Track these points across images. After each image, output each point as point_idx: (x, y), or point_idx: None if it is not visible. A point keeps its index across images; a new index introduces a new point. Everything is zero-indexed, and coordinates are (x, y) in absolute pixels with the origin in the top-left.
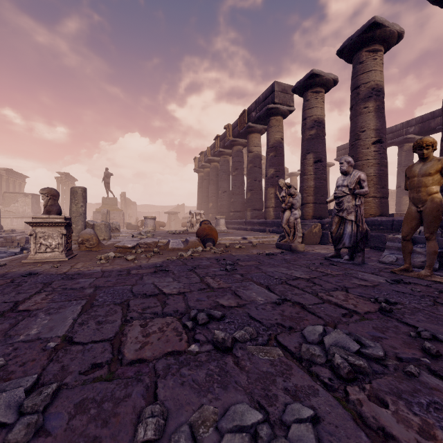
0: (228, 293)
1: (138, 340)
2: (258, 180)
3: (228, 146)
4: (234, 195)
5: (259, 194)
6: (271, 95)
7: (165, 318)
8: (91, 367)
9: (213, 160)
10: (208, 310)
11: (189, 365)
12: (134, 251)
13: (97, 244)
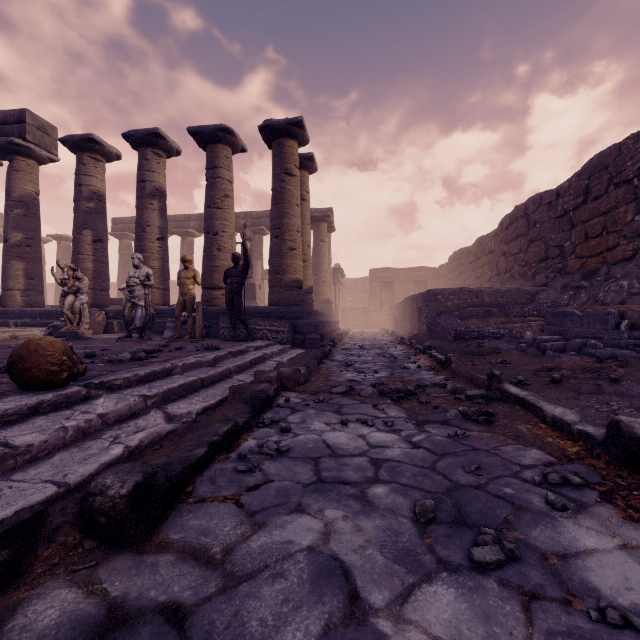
0: None
1: None
2: None
3: None
4: None
5: None
6: (19, 126)
7: None
8: None
9: None
10: None
11: None
12: None
13: None
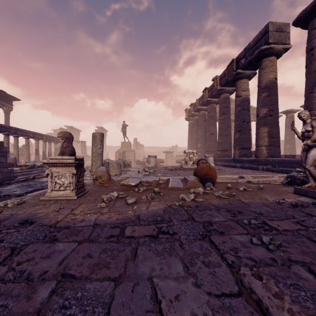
0: None
1: None
2: (246, 121)
3: (216, 95)
4: (222, 136)
5: (247, 134)
6: (264, 37)
7: None
8: None
9: (201, 109)
10: None
11: None
12: (137, 190)
13: (107, 180)
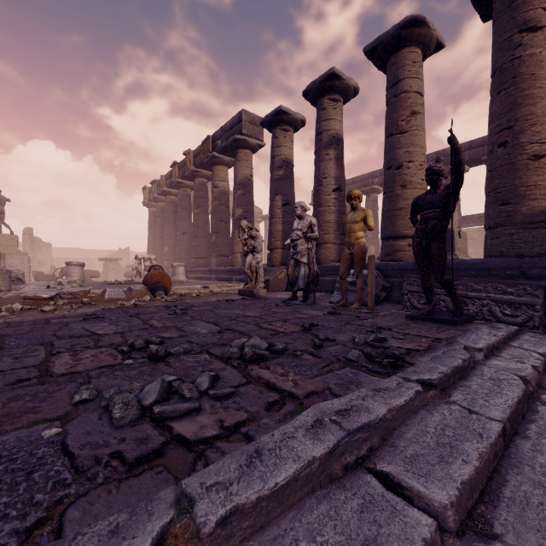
0: (173, 329)
1: (68, 363)
2: (225, 221)
3: (189, 177)
4: (197, 238)
5: (226, 237)
6: (239, 125)
7: (98, 349)
8: (17, 381)
9: (170, 192)
10: (147, 338)
11: (122, 370)
12: (53, 303)
13: None
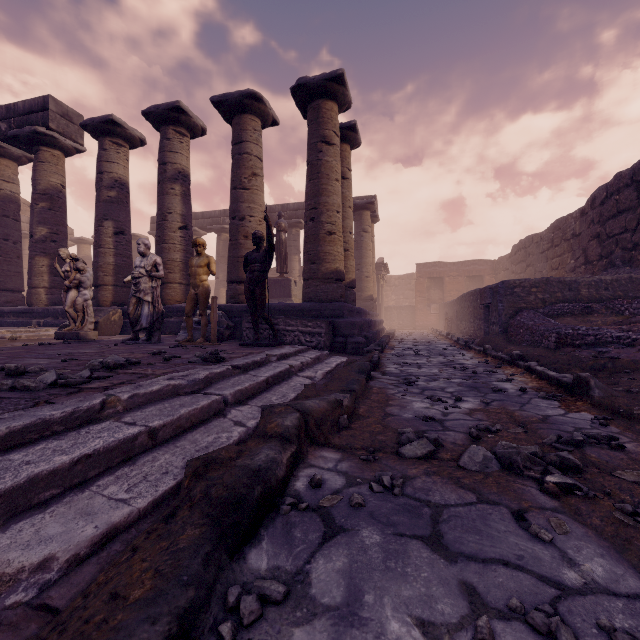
0: None
1: None
2: (13, 240)
3: None
4: None
5: (15, 264)
6: (43, 113)
7: None
8: None
9: None
10: None
11: None
12: None
13: None
